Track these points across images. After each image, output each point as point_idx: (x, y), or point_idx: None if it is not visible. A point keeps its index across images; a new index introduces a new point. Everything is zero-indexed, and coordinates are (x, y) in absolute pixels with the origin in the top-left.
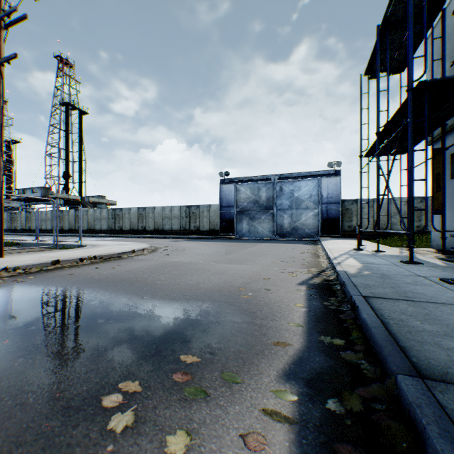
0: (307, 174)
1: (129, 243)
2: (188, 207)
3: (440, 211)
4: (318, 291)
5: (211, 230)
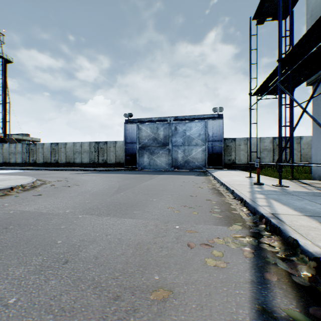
0: (196, 117)
1: (14, 178)
2: (97, 143)
3: None
4: None
5: (117, 163)
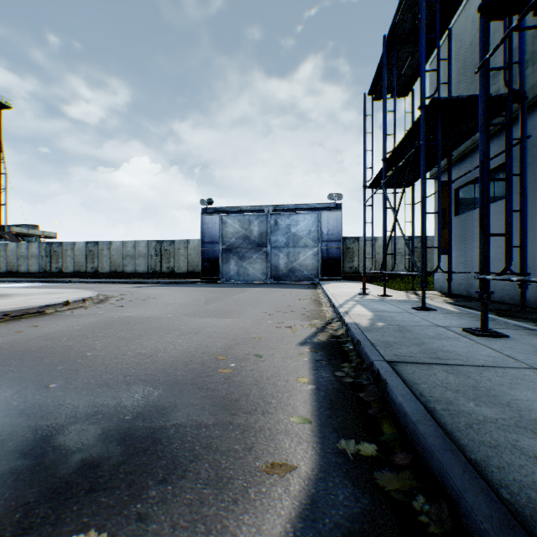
0: (306, 207)
1: (66, 291)
2: (159, 242)
3: (446, 250)
4: (326, 354)
5: (190, 273)
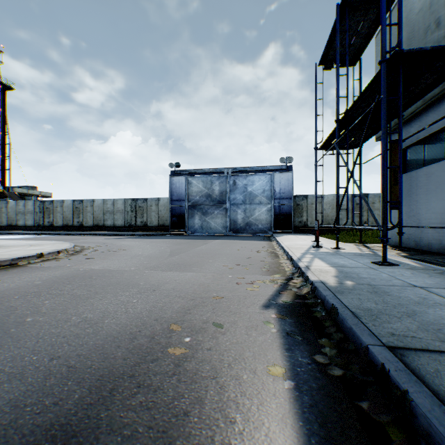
0: (260, 169)
1: (47, 243)
2: (134, 200)
3: (397, 205)
4: (297, 323)
5: (160, 226)
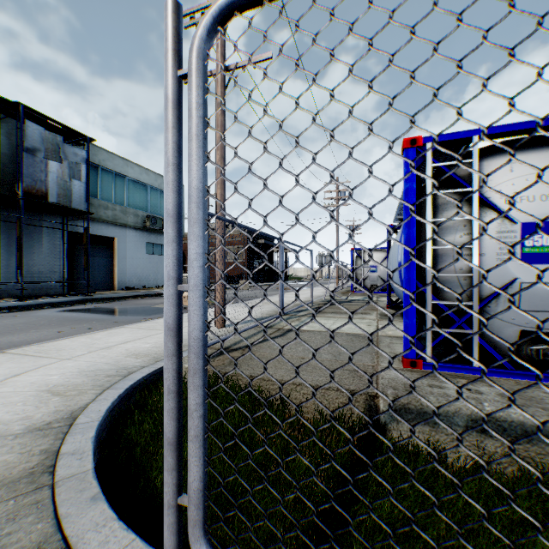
0: None
1: None
2: None
3: None
4: None
5: None
